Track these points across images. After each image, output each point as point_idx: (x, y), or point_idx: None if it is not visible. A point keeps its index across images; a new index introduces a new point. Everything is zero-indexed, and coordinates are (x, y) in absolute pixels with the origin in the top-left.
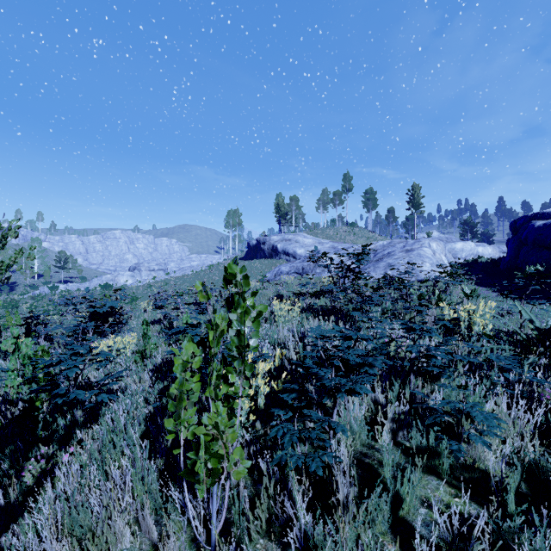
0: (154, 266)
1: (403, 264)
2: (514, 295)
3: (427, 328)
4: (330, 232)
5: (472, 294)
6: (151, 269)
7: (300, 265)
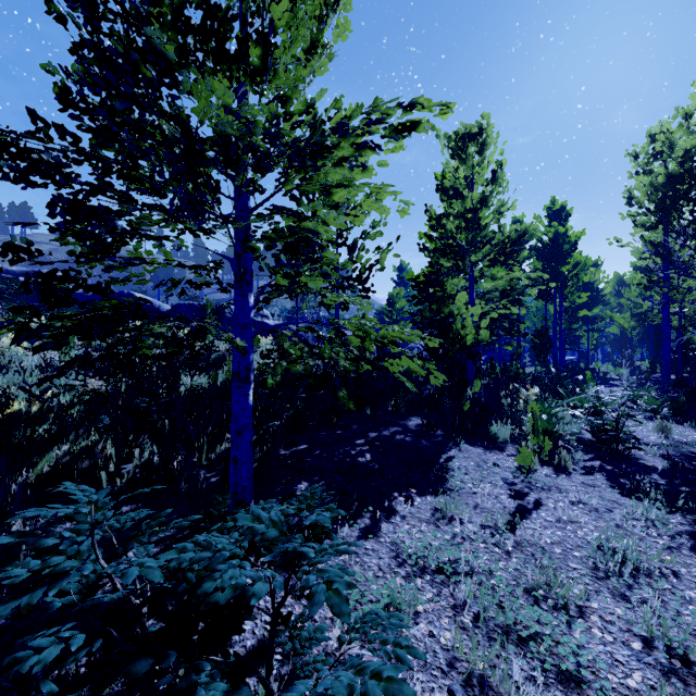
0: None
1: None
2: None
3: None
4: None
5: None
6: None
7: None
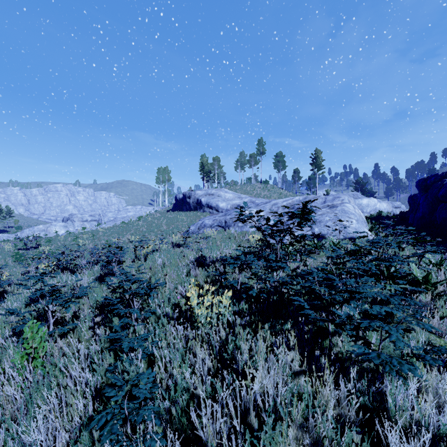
0: (87, 217)
1: (329, 221)
2: None
3: None
4: (247, 188)
5: (441, 264)
6: (84, 219)
7: (222, 219)
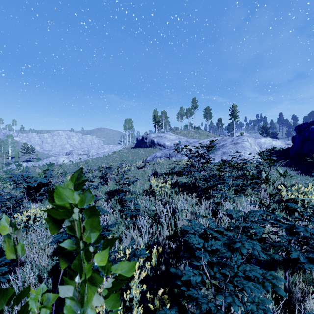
0: (81, 152)
1: (233, 152)
2: (308, 173)
3: (313, 232)
4: (185, 132)
5: (284, 173)
6: (79, 153)
7: (167, 152)
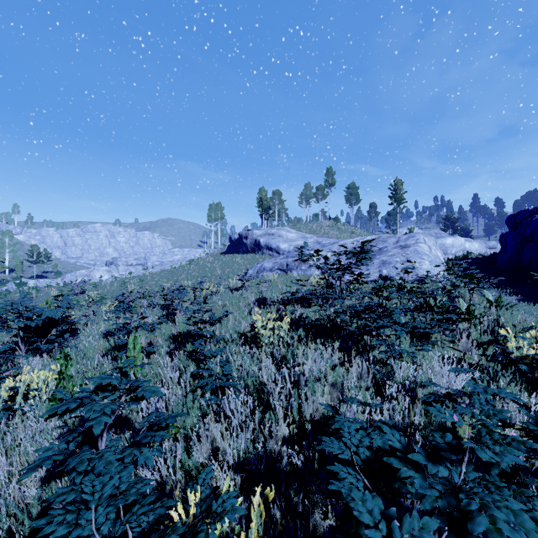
0: (132, 261)
1: (399, 262)
2: (536, 300)
3: None
4: (313, 226)
5: (497, 301)
6: (129, 263)
7: (284, 261)
